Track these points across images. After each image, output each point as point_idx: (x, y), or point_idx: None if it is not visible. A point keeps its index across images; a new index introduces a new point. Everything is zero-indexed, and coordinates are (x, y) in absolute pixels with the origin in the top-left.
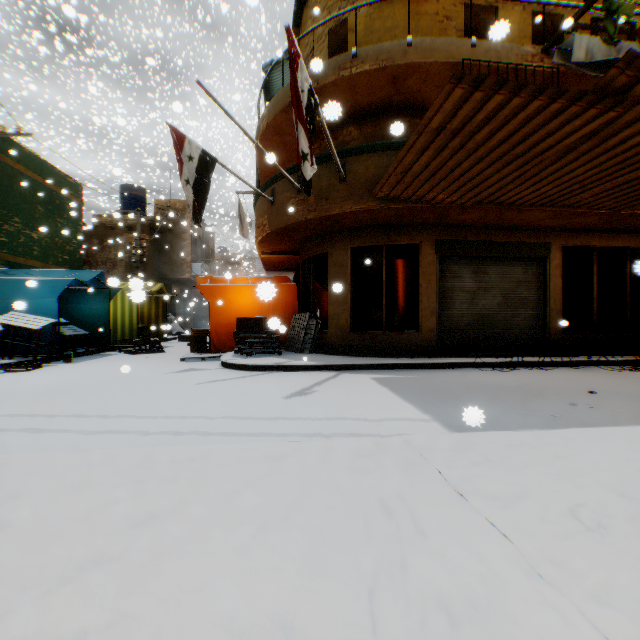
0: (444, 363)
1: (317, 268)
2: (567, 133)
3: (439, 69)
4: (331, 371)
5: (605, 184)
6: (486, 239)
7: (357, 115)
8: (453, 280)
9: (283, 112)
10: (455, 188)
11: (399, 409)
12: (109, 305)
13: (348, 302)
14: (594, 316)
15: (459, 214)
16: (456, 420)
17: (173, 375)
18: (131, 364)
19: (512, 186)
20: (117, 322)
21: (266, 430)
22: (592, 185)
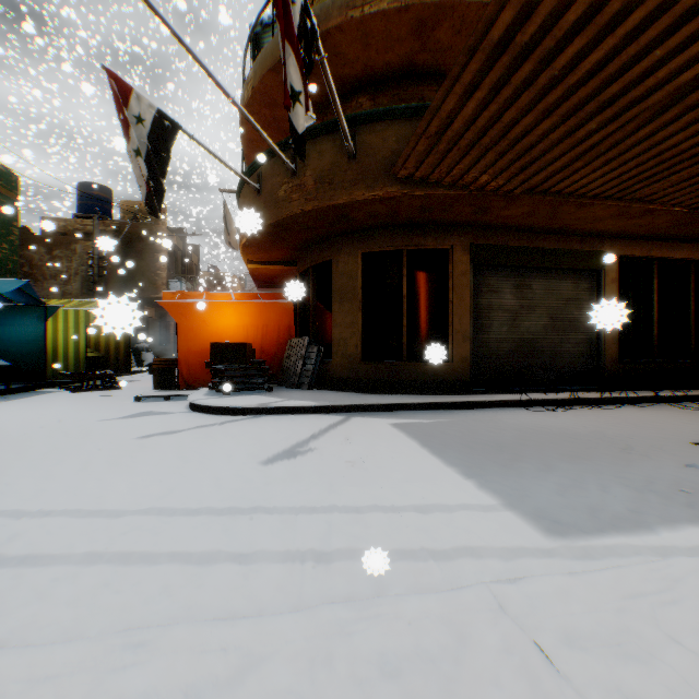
0: (482, 401)
1: (319, 281)
2: (690, 61)
3: (479, 14)
4: (336, 414)
5: (698, 165)
6: (530, 245)
7: (370, 82)
8: (490, 296)
9: (273, 72)
10: (505, 165)
11: (443, 483)
12: (45, 327)
13: (358, 323)
14: (654, 342)
15: (503, 208)
16: (542, 506)
17: (110, 424)
18: (62, 406)
19: (579, 165)
20: (58, 350)
21: (211, 544)
22: (680, 167)
